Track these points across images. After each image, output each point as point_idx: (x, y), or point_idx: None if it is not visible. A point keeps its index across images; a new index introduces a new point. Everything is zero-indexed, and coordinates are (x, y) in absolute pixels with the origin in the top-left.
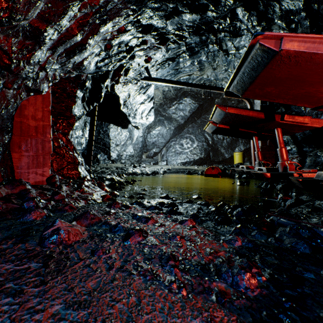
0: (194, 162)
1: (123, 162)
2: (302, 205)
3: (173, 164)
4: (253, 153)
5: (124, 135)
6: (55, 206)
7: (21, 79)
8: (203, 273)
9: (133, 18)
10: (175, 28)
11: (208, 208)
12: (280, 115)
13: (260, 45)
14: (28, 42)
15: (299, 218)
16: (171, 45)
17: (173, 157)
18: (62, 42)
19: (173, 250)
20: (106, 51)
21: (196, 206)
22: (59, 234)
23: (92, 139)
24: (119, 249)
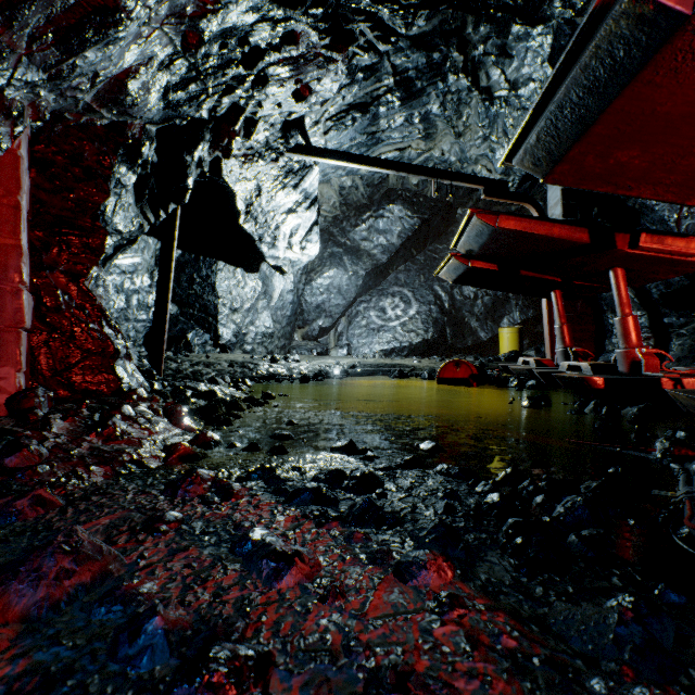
0: (410, 349)
1: (250, 350)
2: None
3: (364, 354)
4: (547, 328)
5: (251, 288)
6: None
7: None
8: None
9: None
10: None
11: (475, 491)
12: (629, 235)
13: None
14: None
15: None
16: (361, 57)
17: (363, 338)
18: None
19: None
20: (186, 52)
21: (436, 482)
22: None
23: (166, 293)
24: None
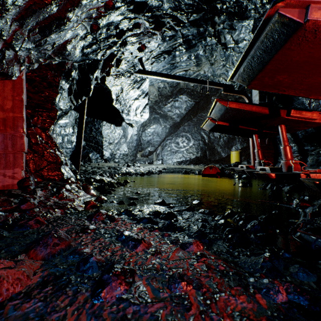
0: (190, 161)
1: (117, 161)
2: None
3: (169, 163)
4: (252, 151)
5: (118, 133)
6: (19, 219)
7: None
8: None
9: None
10: (172, 7)
11: (214, 219)
12: (286, 110)
13: (280, 15)
14: None
15: None
16: (168, 32)
17: (168, 156)
18: (31, 11)
19: (176, 319)
20: (92, 33)
21: (198, 216)
22: None
23: (81, 136)
24: (81, 318)
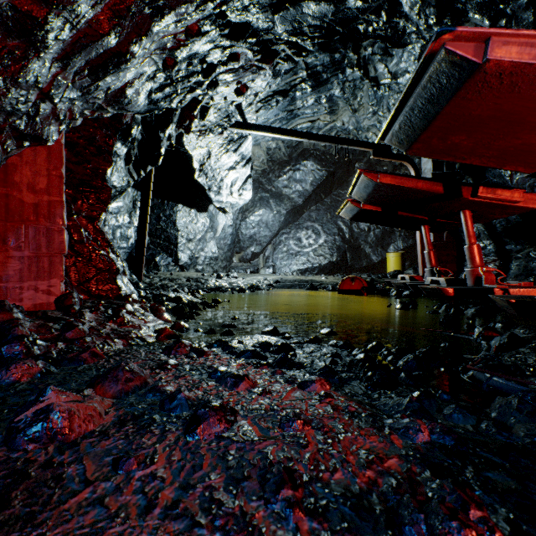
0: (319, 269)
1: (200, 270)
2: (523, 347)
3: (285, 272)
4: (420, 253)
5: (201, 223)
6: (65, 351)
7: (3, 115)
8: (359, 521)
9: (214, 9)
10: (289, 30)
11: (351, 354)
12: (471, 187)
13: (447, 52)
14: (13, 42)
15: (521, 373)
16: (282, 65)
17: (284, 260)
18: (80, 47)
19: (289, 455)
20: (165, 70)
21: (328, 350)
22: (49, 420)
23: (145, 228)
24: (175, 454)
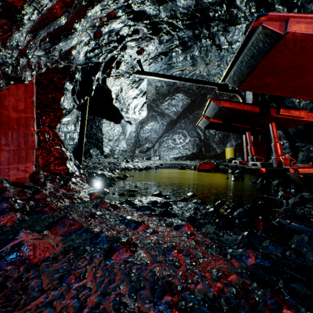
0: (186, 157)
1: (116, 157)
2: (308, 204)
3: (166, 159)
4: (245, 148)
5: (117, 130)
6: (34, 206)
7: None
8: None
9: (124, 2)
10: (168, 15)
11: (205, 208)
12: (276, 109)
13: (263, 28)
14: (2, 21)
15: (308, 220)
16: (164, 36)
17: (165, 152)
18: (44, 24)
19: (169, 273)
20: (95, 39)
21: (191, 205)
22: (21, 251)
23: (83, 133)
24: (98, 272)
